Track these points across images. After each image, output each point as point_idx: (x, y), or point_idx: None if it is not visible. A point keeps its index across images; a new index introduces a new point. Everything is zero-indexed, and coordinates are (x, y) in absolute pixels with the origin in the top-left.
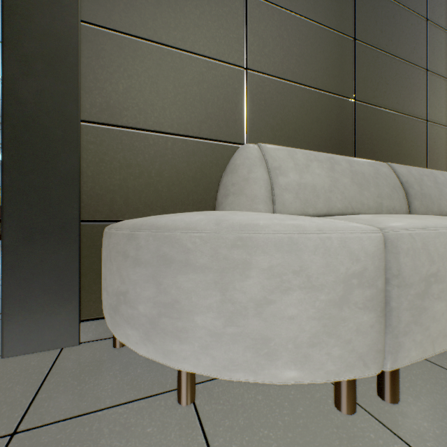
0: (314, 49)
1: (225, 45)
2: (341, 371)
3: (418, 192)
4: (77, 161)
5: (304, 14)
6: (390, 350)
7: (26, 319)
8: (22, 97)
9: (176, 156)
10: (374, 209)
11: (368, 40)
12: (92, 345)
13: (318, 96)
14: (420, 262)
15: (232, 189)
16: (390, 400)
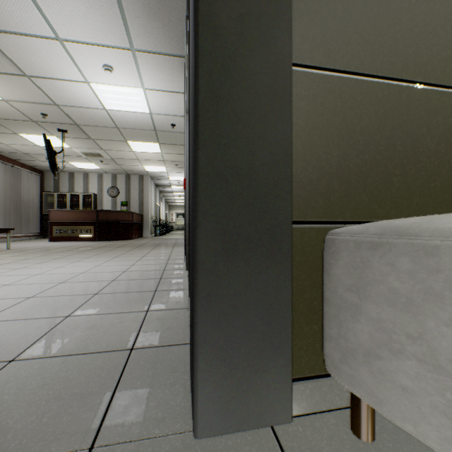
0: None
1: None
2: None
3: None
4: (289, 126)
5: None
6: None
7: (226, 378)
8: (219, 26)
9: (411, 117)
10: None
11: None
12: (314, 426)
13: None
14: None
15: None
16: None
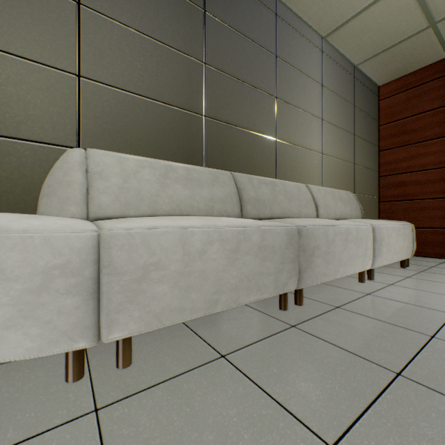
0: (161, 67)
1: (52, 50)
2: (45, 347)
3: (253, 197)
4: None
5: (150, 34)
6: (104, 325)
7: None
8: None
9: None
10: (205, 211)
11: (219, 66)
12: None
13: (165, 110)
14: (139, 255)
15: (47, 191)
16: (120, 366)
